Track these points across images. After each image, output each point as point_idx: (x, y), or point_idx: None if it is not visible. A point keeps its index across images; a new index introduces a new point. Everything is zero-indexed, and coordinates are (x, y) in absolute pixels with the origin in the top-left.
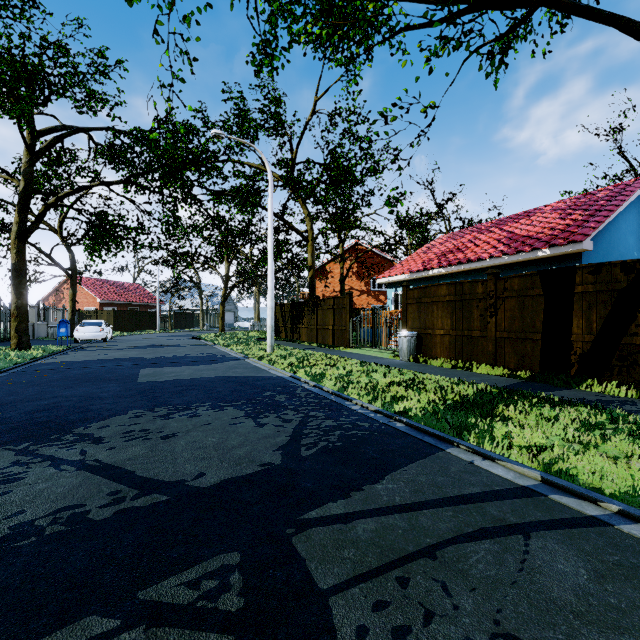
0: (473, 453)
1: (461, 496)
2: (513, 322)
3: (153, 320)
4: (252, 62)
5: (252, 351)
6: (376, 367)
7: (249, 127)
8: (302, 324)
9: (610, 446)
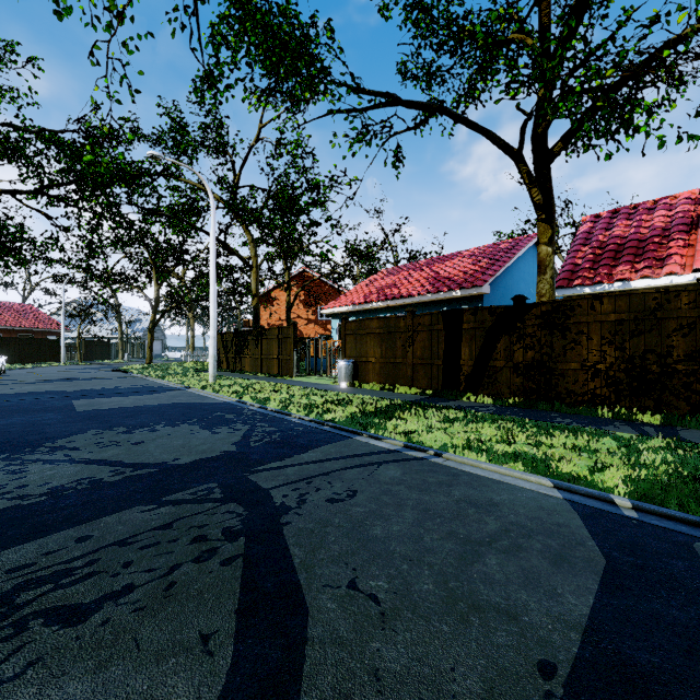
0: (371, 438)
1: (353, 455)
2: (425, 351)
3: (55, 350)
4: (195, 93)
5: (193, 381)
6: (316, 391)
7: (188, 146)
8: (246, 354)
9: (453, 428)
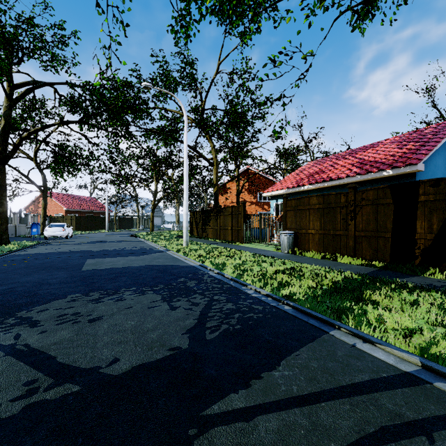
0: (353, 336)
1: (353, 385)
2: (369, 224)
3: (103, 223)
4: (171, 31)
5: (172, 245)
6: (264, 258)
7: (170, 82)
8: (209, 226)
9: None
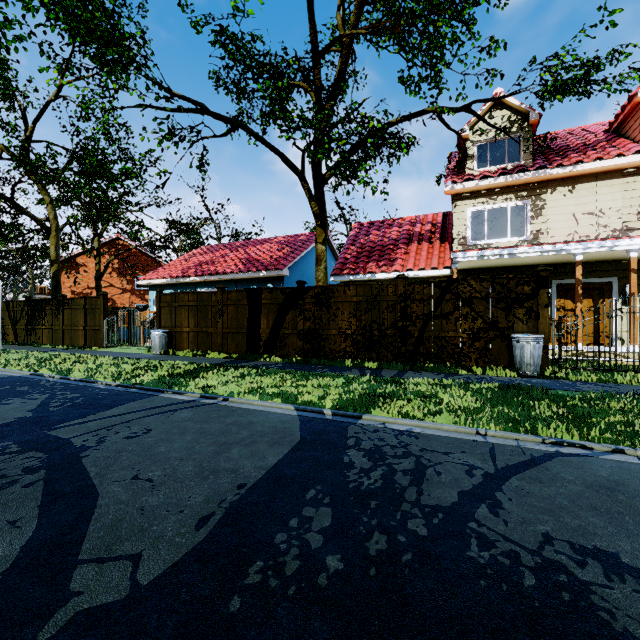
0: (174, 394)
1: (154, 407)
2: (232, 322)
3: None
4: None
5: None
6: (128, 360)
7: None
8: (42, 325)
9: (244, 381)
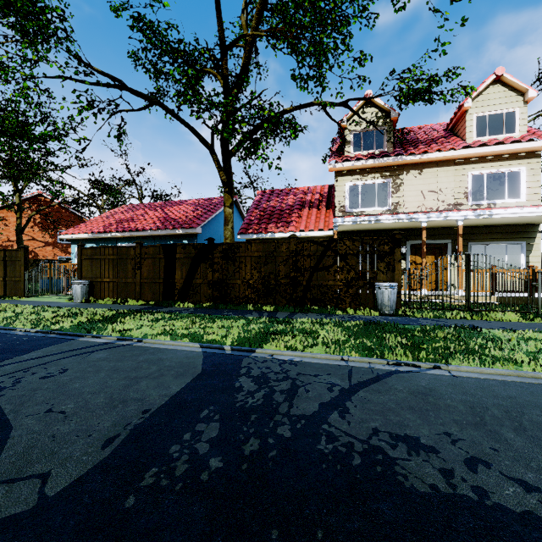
0: (92, 338)
1: (72, 350)
2: (150, 273)
3: None
4: None
5: None
6: (48, 308)
7: None
8: None
9: (158, 324)
